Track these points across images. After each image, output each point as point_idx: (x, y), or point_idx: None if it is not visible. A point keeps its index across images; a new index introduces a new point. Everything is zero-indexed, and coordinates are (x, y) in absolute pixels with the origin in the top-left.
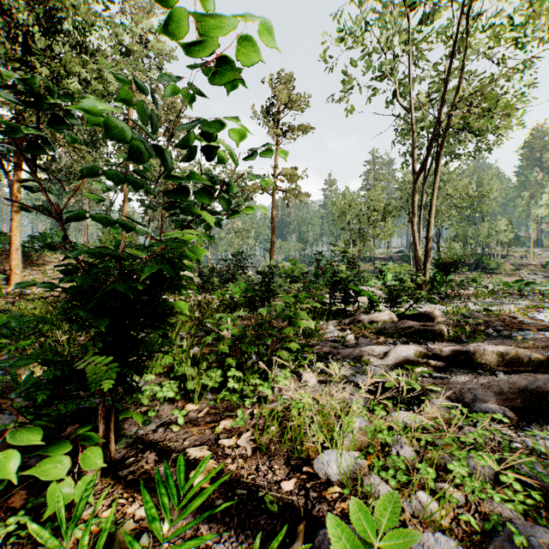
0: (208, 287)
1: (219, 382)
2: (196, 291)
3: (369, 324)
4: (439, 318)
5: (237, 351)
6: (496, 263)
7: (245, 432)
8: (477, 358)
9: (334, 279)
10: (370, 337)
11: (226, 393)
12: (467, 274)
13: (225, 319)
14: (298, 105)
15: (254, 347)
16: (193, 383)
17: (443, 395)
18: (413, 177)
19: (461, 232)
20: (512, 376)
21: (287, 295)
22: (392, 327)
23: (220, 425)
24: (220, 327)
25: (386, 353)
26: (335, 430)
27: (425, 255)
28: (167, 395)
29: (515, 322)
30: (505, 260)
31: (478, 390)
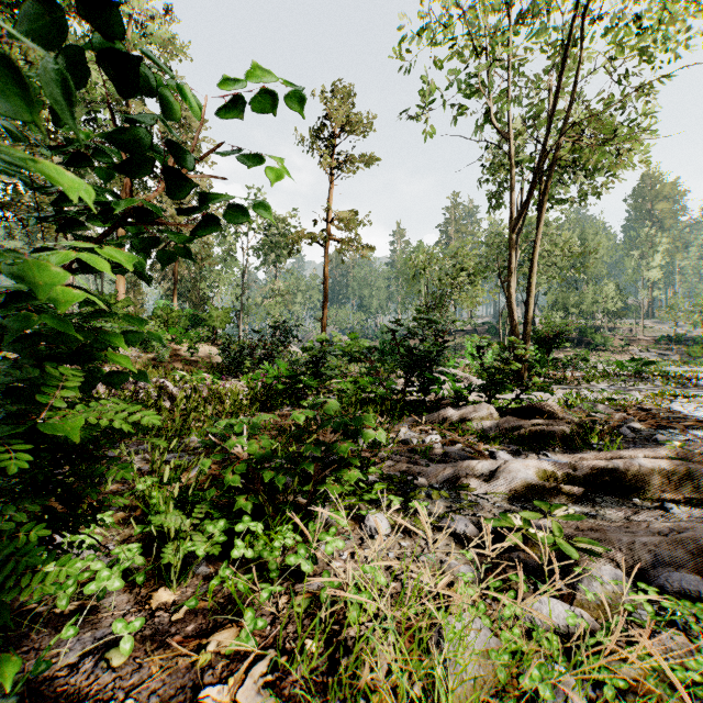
0: (235, 370)
1: (225, 534)
2: (218, 374)
3: (460, 423)
4: (555, 413)
5: (256, 481)
6: (602, 338)
7: (257, 662)
8: (630, 480)
9: (409, 358)
10: (462, 442)
11: (228, 571)
12: (568, 352)
13: (237, 427)
14: (359, 128)
15: (283, 479)
16: (171, 549)
17: (599, 553)
18: (510, 223)
19: (562, 298)
20: (694, 511)
21: (344, 379)
22: (492, 427)
23: (209, 643)
24: (227, 442)
25: (493, 473)
26: (436, 672)
27: (524, 326)
28: (107, 588)
29: (652, 416)
30: (613, 334)
31: (660, 547)
